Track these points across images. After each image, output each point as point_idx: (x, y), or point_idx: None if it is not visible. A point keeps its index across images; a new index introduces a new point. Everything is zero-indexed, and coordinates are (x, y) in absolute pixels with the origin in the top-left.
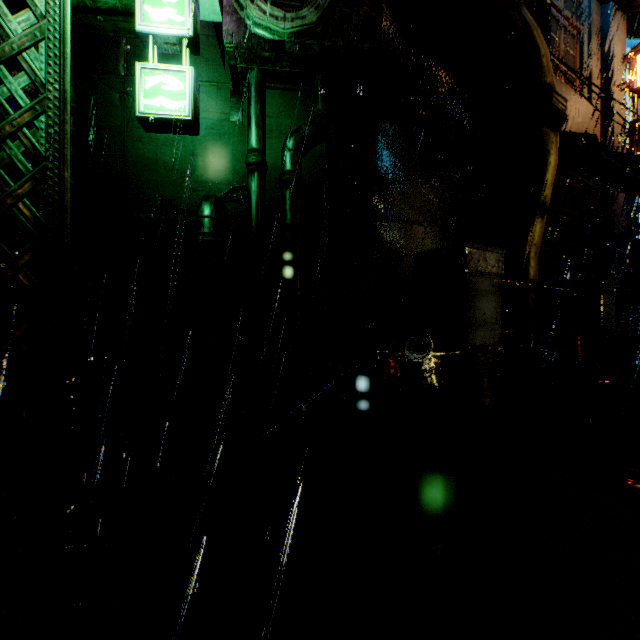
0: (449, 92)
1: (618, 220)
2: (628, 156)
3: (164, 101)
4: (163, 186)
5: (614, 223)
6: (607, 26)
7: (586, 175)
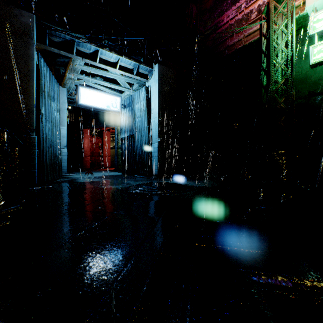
0: None
1: None
2: None
3: (322, 54)
4: (309, 86)
5: None
6: None
7: None
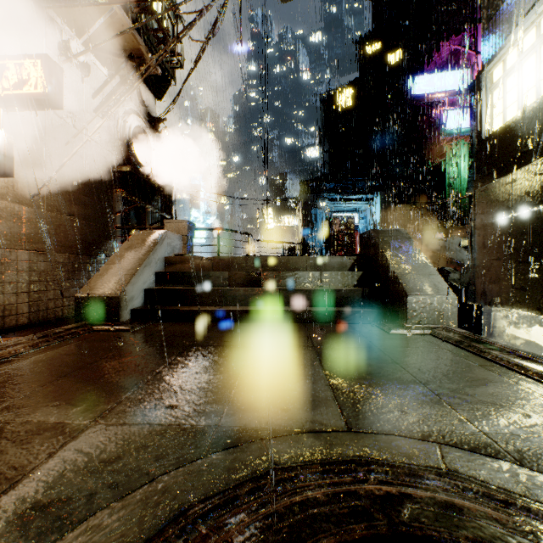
0: None
1: None
2: None
3: None
4: None
5: None
6: None
7: None
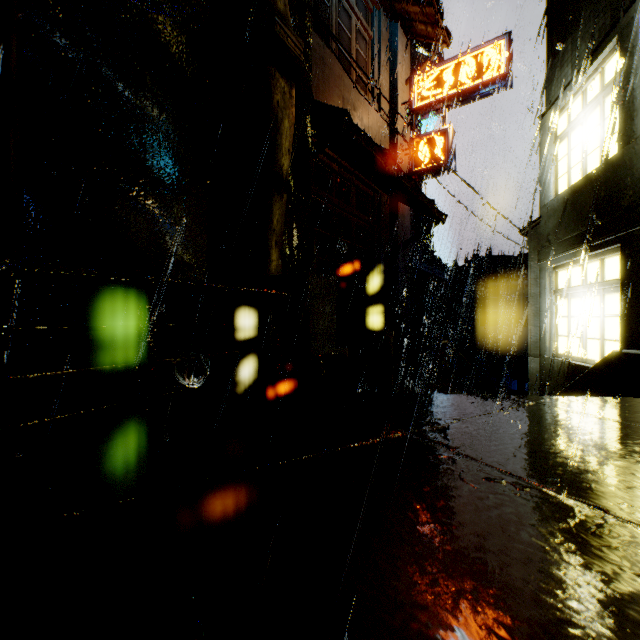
0: (178, 5)
1: (403, 230)
2: (390, 153)
3: None
4: None
5: (399, 232)
6: (394, 44)
7: (371, 178)
